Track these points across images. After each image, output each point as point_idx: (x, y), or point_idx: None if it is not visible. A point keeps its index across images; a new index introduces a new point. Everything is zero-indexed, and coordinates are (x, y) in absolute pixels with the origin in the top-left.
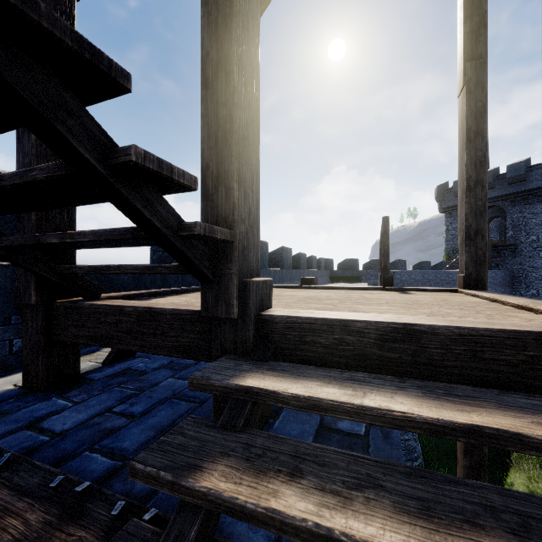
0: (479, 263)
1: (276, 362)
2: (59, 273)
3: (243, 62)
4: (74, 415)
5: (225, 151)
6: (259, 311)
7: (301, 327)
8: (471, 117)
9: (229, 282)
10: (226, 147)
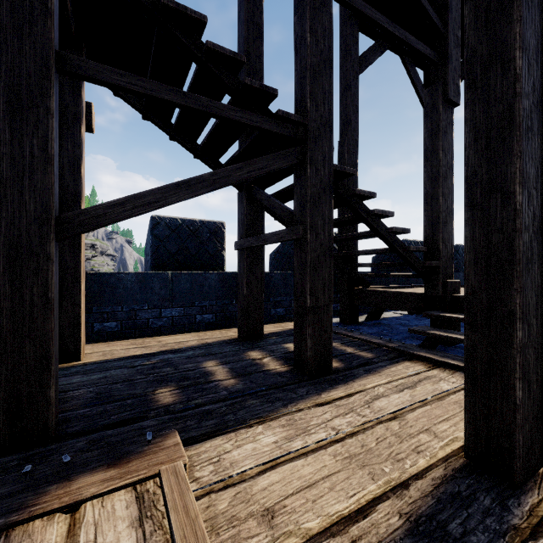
0: None
1: (459, 313)
2: (357, 277)
3: (444, 192)
4: (368, 331)
5: (436, 230)
6: (452, 294)
7: None
8: None
9: (437, 281)
10: (436, 229)
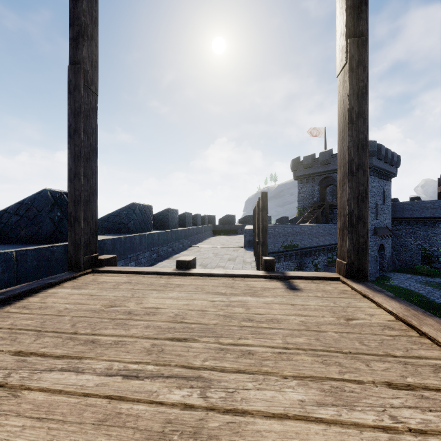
0: (361, 252)
1: None
2: None
3: None
4: None
5: None
6: None
7: None
8: (353, 96)
9: None
10: None
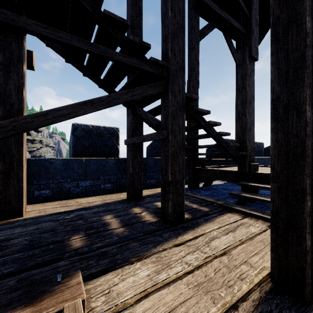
0: None
1: (258, 183)
2: (198, 161)
3: (249, 111)
4: (205, 193)
5: (244, 133)
6: (254, 171)
7: (265, 175)
8: None
9: (245, 164)
10: (245, 133)
